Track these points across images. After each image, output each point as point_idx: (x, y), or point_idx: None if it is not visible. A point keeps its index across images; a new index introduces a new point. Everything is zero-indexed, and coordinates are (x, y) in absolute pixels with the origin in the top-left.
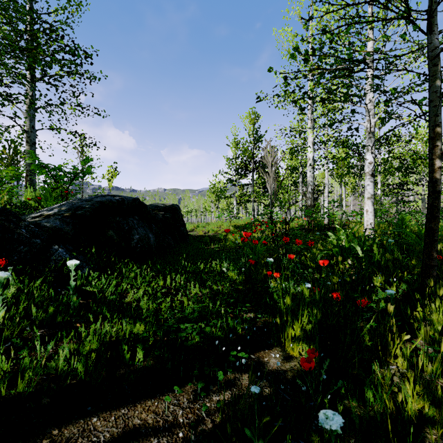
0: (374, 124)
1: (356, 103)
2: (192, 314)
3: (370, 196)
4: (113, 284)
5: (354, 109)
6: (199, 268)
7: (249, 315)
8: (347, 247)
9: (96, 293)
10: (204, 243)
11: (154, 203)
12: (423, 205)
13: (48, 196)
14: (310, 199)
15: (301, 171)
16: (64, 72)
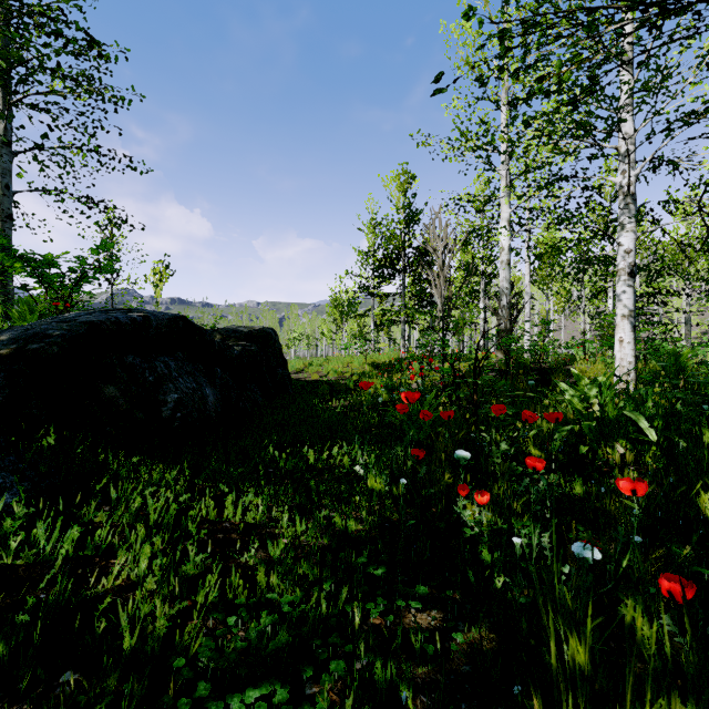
0: (634, 179)
1: (607, 136)
2: (274, 636)
3: (628, 313)
4: (71, 538)
5: (601, 149)
6: (304, 460)
7: (427, 620)
8: (611, 418)
9: (17, 570)
10: (320, 397)
11: (231, 326)
12: (688, 329)
13: (26, 313)
14: (504, 319)
15: (483, 272)
16: (68, 91)
